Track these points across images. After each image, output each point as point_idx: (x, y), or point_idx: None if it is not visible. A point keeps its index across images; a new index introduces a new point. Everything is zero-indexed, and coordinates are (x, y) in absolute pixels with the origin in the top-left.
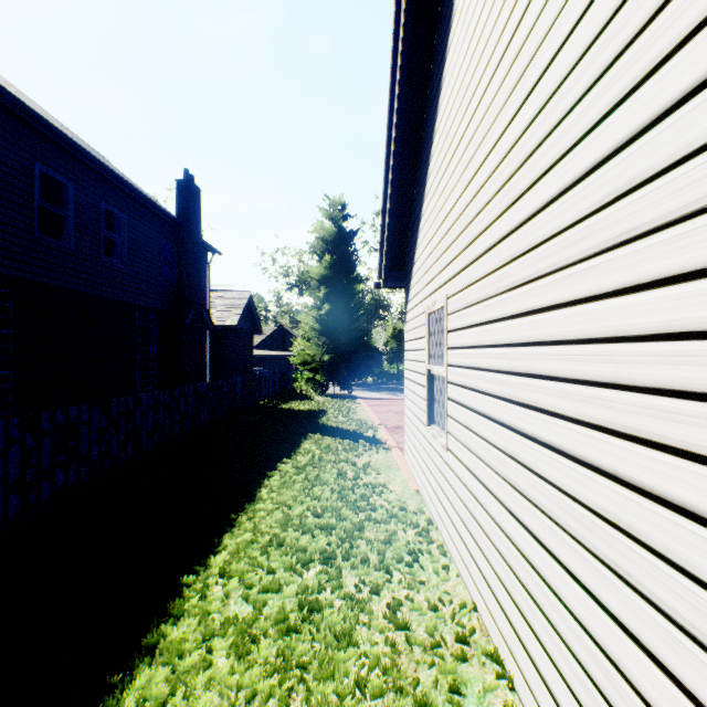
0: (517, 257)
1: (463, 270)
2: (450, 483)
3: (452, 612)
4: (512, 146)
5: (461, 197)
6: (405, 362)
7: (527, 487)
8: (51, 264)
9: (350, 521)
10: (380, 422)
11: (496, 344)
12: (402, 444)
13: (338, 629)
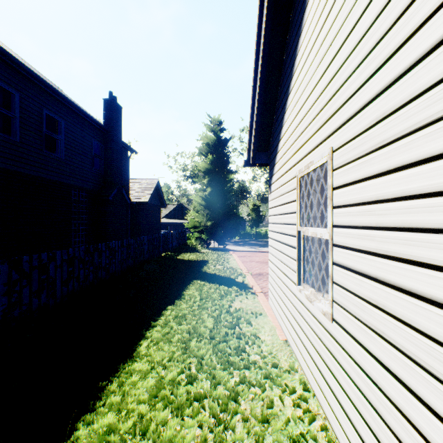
0: None
1: (369, 102)
2: (338, 360)
3: None
4: None
5: (363, 13)
6: (270, 225)
7: None
8: None
9: (224, 386)
10: (247, 270)
11: None
12: (265, 289)
13: None
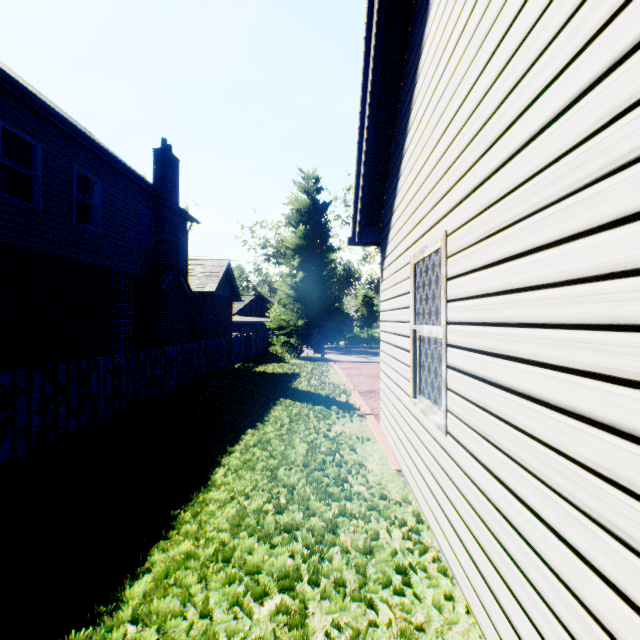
0: (639, 102)
1: (478, 187)
2: (451, 478)
3: None
4: None
5: (473, 87)
6: (382, 324)
7: None
8: (16, 224)
9: (321, 518)
10: (353, 386)
11: (564, 279)
12: (377, 410)
13: None
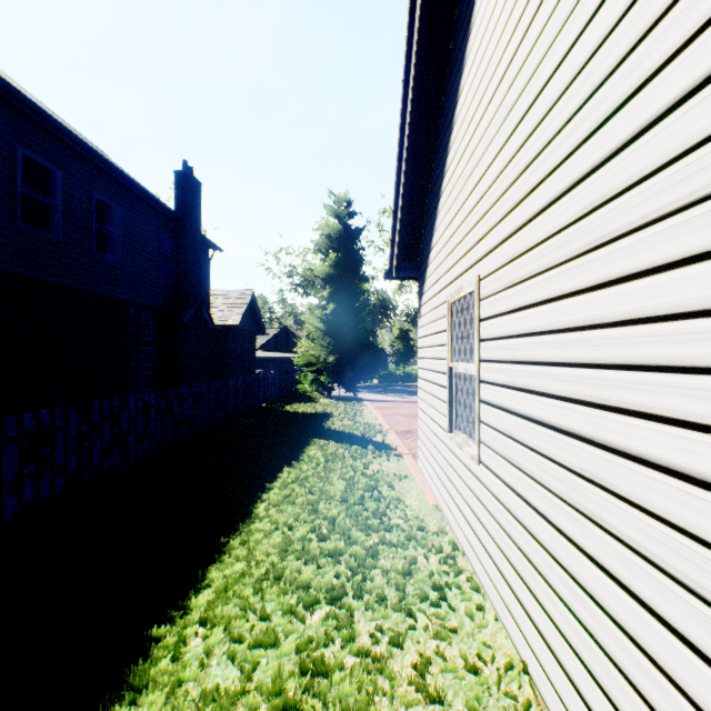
0: (606, 202)
1: (504, 241)
2: (483, 503)
3: (497, 677)
4: (594, 49)
5: (501, 151)
6: (420, 361)
7: (627, 529)
8: (36, 256)
9: (362, 545)
10: (389, 426)
11: (563, 327)
12: (414, 450)
13: (351, 702)
